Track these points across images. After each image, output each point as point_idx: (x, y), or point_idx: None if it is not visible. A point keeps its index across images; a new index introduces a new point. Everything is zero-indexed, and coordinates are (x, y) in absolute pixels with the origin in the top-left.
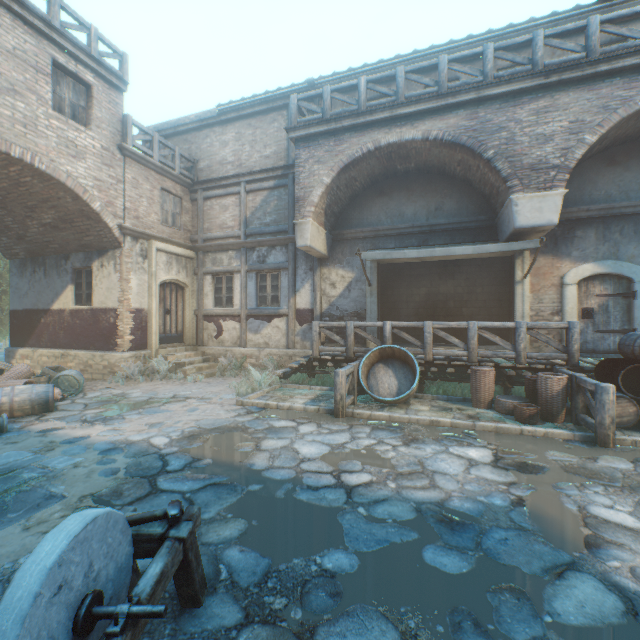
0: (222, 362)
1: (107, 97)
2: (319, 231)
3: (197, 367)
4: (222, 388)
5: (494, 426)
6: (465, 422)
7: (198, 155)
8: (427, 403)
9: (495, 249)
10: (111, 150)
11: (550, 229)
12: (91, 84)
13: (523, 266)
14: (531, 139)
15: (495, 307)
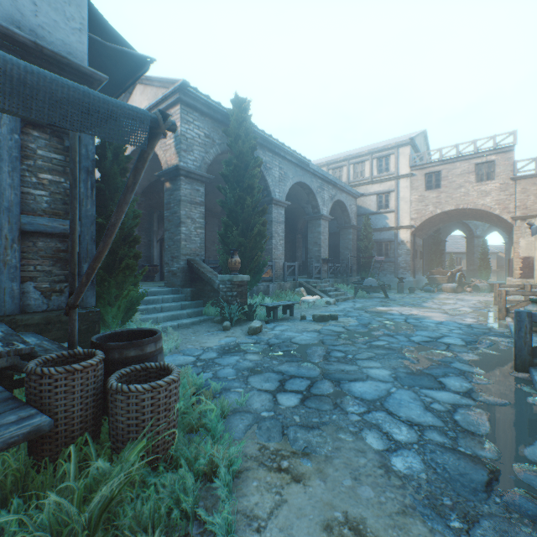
0: None
1: (502, 159)
2: None
3: None
4: None
5: None
6: None
7: None
8: None
9: None
10: (505, 183)
11: None
12: (493, 160)
13: None
14: None
15: None
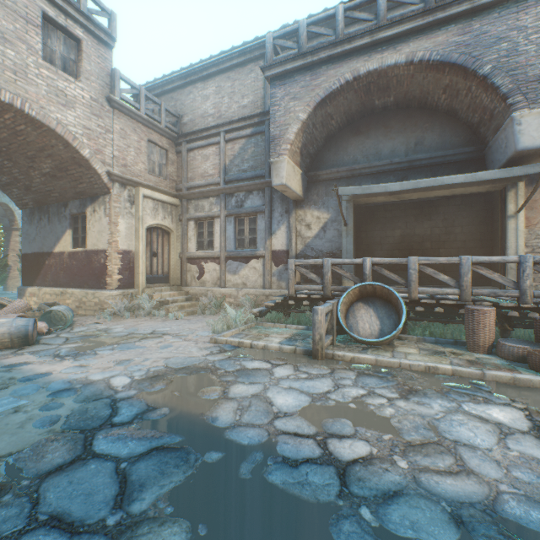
0: (203, 301)
1: (96, 52)
2: (294, 171)
3: (179, 305)
4: (200, 325)
5: (510, 377)
6: (471, 370)
7: (182, 111)
8: (413, 345)
9: (491, 176)
10: (100, 101)
11: None
12: (80, 39)
13: (517, 199)
14: (539, 47)
15: (475, 247)
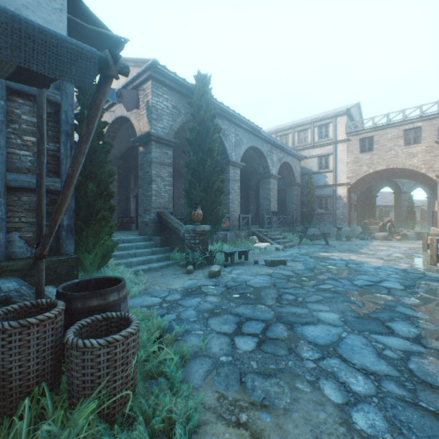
0: None
1: (428, 125)
2: None
3: None
4: None
5: None
6: None
7: None
8: None
9: None
10: (430, 146)
11: None
12: (419, 126)
13: None
14: None
15: None
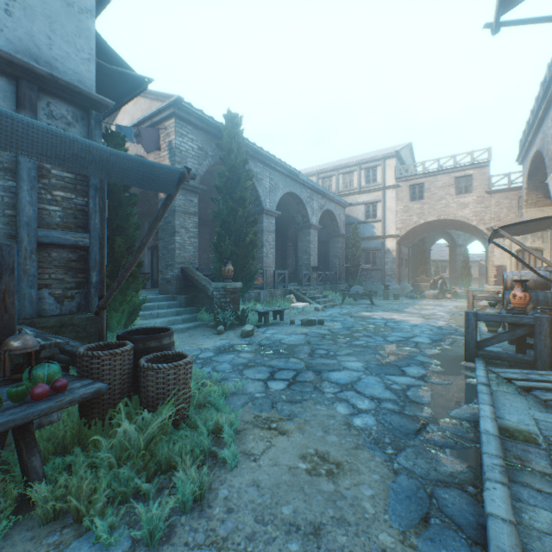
0: None
1: (479, 174)
2: (543, 211)
3: None
4: None
5: None
6: None
7: None
8: None
9: None
10: (481, 196)
11: None
12: (471, 174)
13: None
14: (549, 139)
15: None
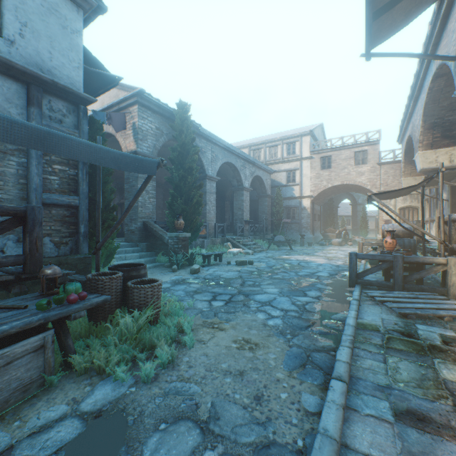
0: None
1: (372, 150)
2: (416, 179)
3: None
4: None
5: None
6: None
7: None
8: None
9: None
10: (374, 166)
11: (432, 168)
12: (366, 150)
13: None
14: (415, 128)
15: None
